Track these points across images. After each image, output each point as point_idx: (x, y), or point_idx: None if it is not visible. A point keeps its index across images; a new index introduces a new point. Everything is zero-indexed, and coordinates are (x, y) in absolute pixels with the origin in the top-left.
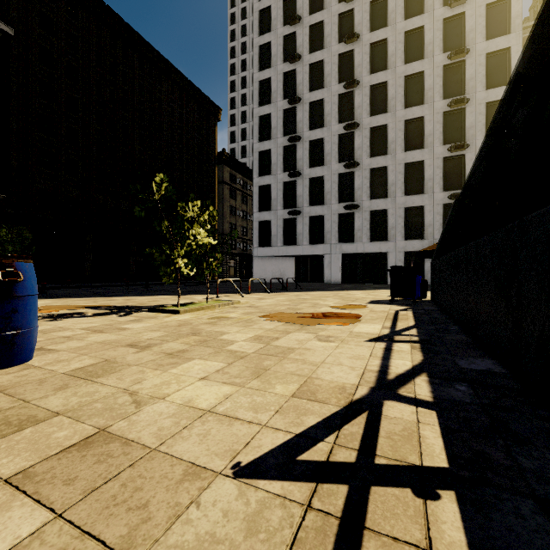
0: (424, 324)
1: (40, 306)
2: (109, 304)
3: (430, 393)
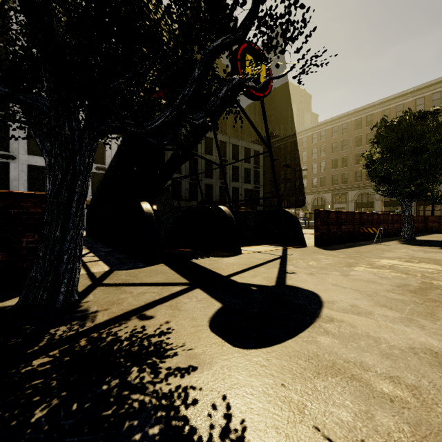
0: (86, 244)
1: None
2: None
3: (94, 255)
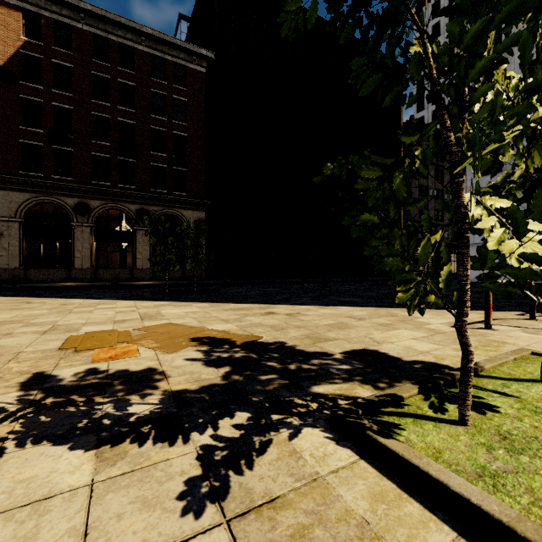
0: None
1: (155, 324)
2: (253, 331)
3: None
